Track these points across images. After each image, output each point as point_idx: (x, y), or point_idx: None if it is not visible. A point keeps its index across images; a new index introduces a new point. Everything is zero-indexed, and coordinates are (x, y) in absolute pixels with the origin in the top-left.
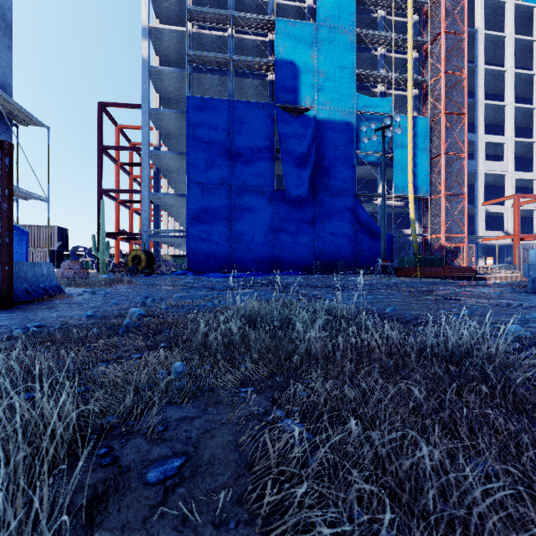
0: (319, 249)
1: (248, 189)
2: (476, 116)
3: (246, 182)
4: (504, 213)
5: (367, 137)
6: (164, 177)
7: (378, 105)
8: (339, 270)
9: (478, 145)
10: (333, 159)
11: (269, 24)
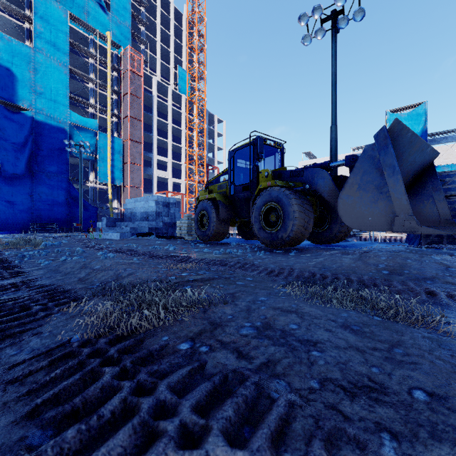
0: (36, 215)
1: None
2: (153, 144)
3: None
4: None
5: (69, 148)
6: None
7: (87, 123)
8: (54, 230)
9: (154, 160)
10: (50, 151)
11: None
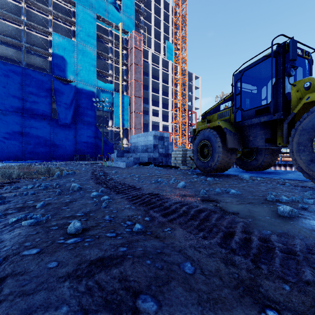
0: (78, 149)
1: (35, 116)
2: (149, 98)
3: (34, 113)
4: None
5: (95, 103)
6: None
7: (107, 87)
8: (87, 159)
9: (150, 109)
10: (85, 107)
11: (49, 33)
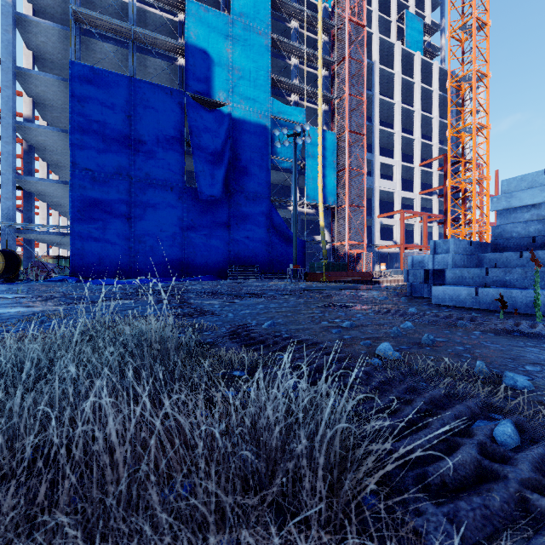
0: (234, 253)
1: (153, 183)
2: (374, 139)
3: (151, 175)
4: (394, 225)
5: (279, 142)
6: (42, 158)
7: (292, 114)
8: (254, 275)
9: (375, 164)
10: (249, 161)
11: (179, 3)
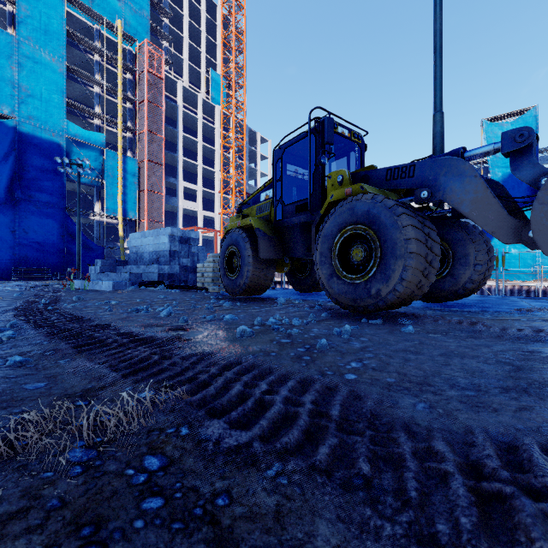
0: (21, 257)
1: None
2: (178, 167)
3: None
4: None
5: (62, 168)
6: None
7: (91, 137)
8: (44, 277)
9: (179, 187)
10: (39, 173)
11: None
